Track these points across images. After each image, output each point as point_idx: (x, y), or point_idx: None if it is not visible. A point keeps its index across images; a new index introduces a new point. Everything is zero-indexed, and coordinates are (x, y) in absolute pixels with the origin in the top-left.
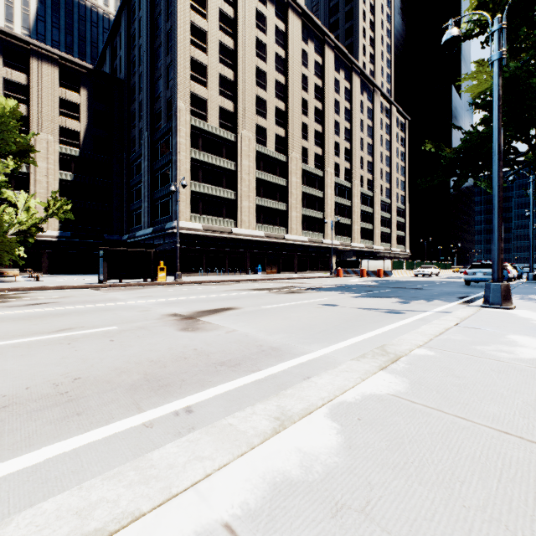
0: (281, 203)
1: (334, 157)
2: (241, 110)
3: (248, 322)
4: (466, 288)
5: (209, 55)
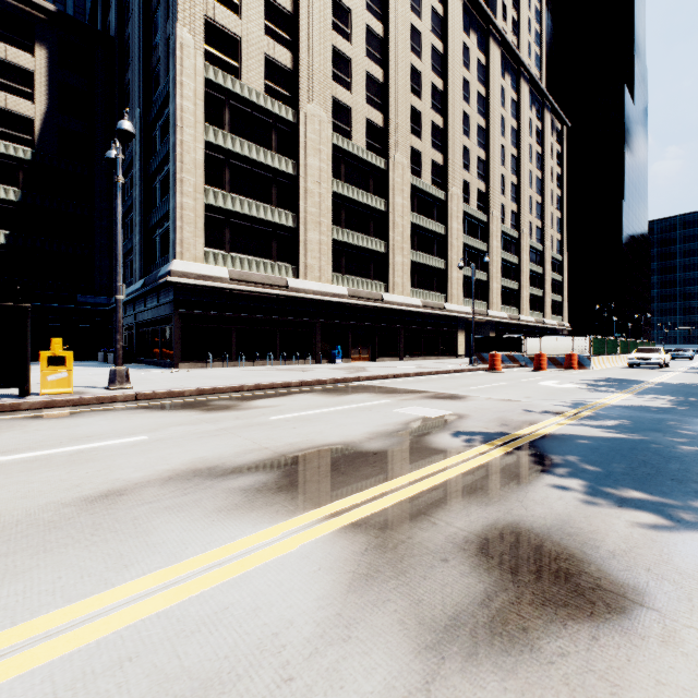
0: (377, 239)
1: (462, 170)
2: (306, 66)
3: None
4: None
5: None
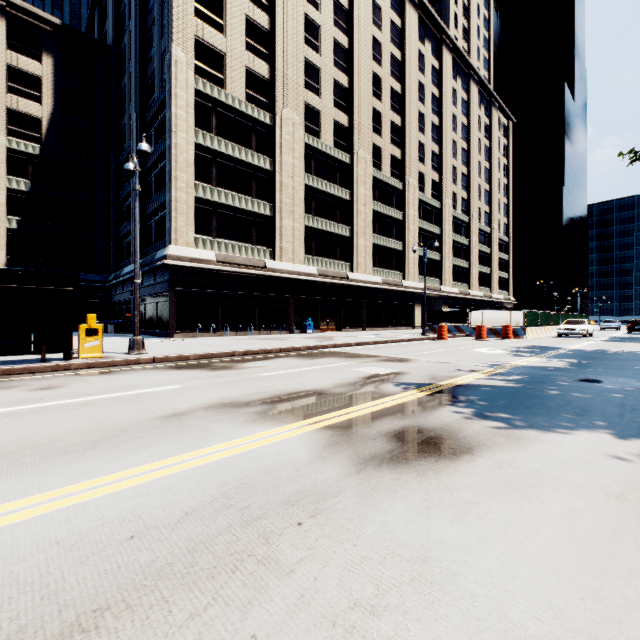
0: (343, 225)
1: (418, 163)
2: (281, 76)
3: None
4: None
5: None
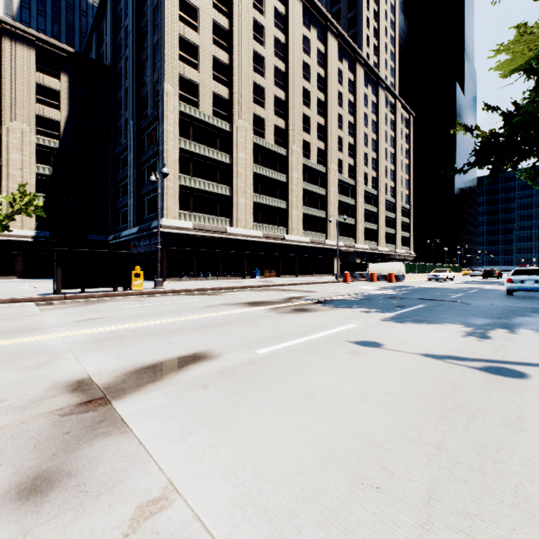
0: (281, 200)
1: (337, 152)
2: (237, 97)
3: (218, 429)
4: (518, 301)
5: (201, 35)
